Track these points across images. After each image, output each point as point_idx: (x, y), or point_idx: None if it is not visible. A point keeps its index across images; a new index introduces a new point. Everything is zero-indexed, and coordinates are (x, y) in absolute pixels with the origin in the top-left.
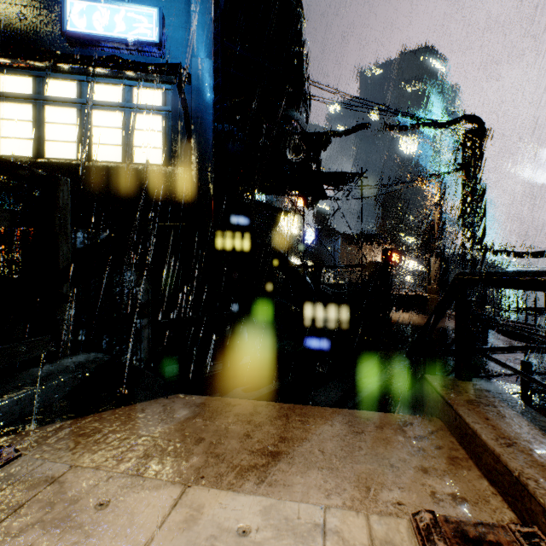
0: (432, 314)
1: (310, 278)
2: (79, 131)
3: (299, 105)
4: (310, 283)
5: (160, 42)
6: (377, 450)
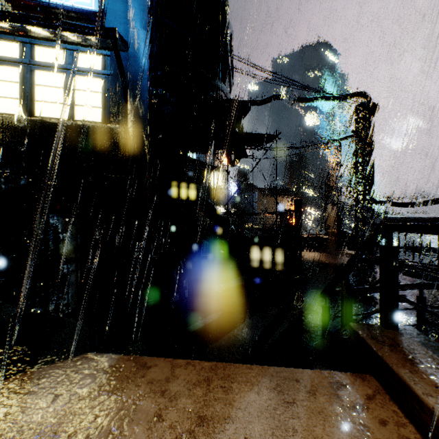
0: (351, 259)
1: (233, 224)
2: (22, 89)
3: (223, 77)
4: (233, 228)
5: (99, 11)
6: (315, 433)
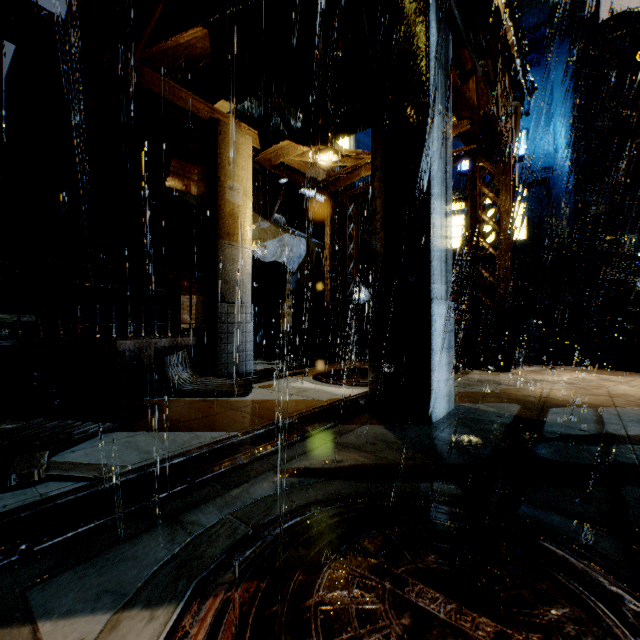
0: None
1: None
2: (465, 229)
3: None
4: None
5: (526, 153)
6: None
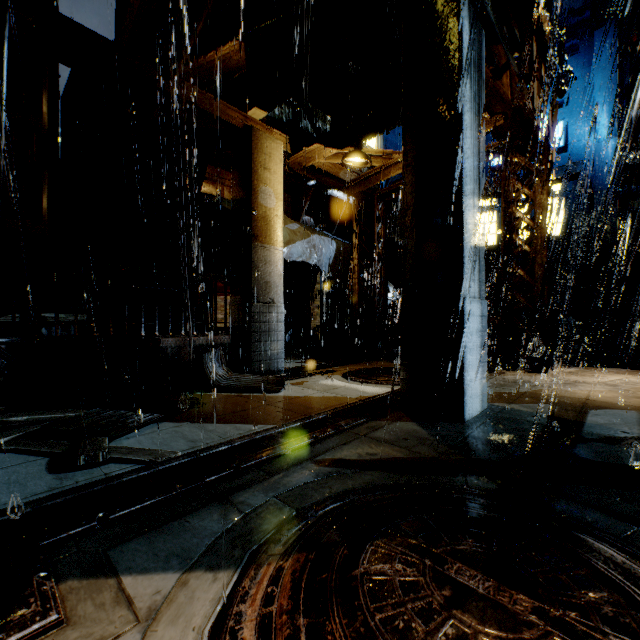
0: None
1: None
2: (498, 225)
3: None
4: None
5: (564, 145)
6: None
